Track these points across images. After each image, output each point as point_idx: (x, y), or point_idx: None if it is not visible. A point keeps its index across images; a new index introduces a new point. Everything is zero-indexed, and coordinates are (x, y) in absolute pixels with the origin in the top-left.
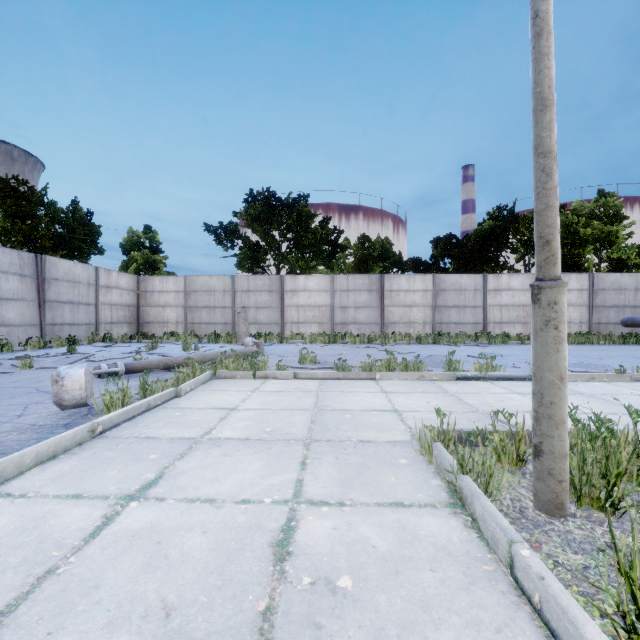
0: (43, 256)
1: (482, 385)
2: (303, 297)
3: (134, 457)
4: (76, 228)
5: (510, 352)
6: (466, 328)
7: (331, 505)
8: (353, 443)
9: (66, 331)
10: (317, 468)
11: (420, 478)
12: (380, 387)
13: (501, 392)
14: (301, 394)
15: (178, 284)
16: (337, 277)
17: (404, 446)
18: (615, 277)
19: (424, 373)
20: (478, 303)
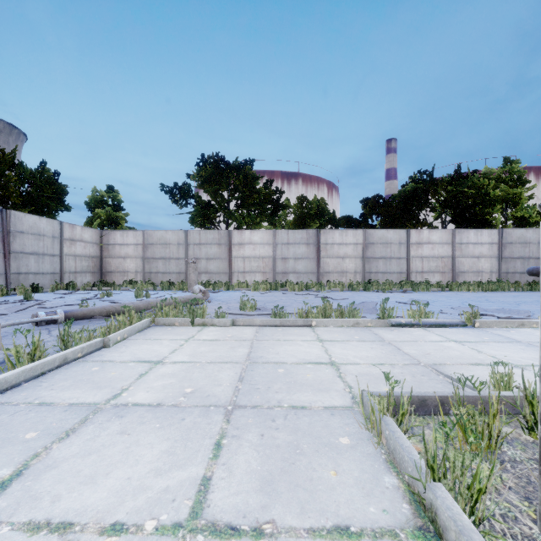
0: (8, 211)
1: (417, 332)
2: (248, 249)
3: (5, 437)
4: (43, 187)
5: (434, 298)
6: (392, 277)
7: (242, 536)
8: (284, 410)
9: (31, 279)
10: (234, 455)
11: (369, 473)
12: (316, 335)
13: (438, 340)
14: (235, 343)
15: (137, 238)
16: (278, 232)
17: (344, 415)
18: (521, 232)
19: (359, 320)
20: (402, 255)
